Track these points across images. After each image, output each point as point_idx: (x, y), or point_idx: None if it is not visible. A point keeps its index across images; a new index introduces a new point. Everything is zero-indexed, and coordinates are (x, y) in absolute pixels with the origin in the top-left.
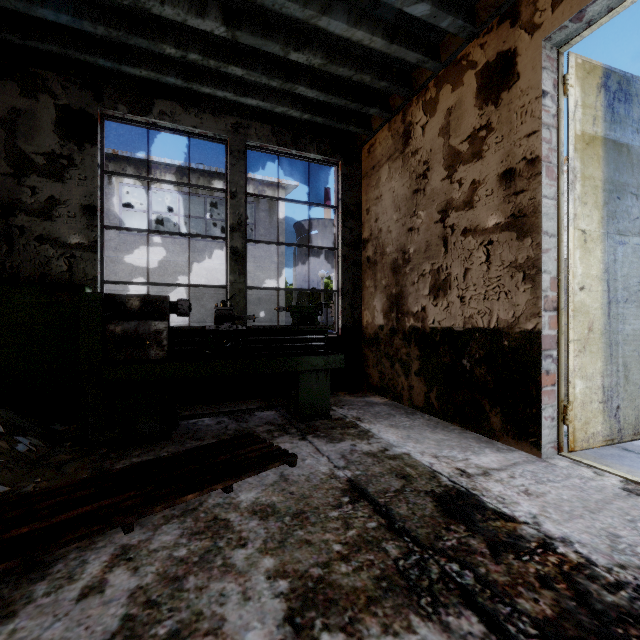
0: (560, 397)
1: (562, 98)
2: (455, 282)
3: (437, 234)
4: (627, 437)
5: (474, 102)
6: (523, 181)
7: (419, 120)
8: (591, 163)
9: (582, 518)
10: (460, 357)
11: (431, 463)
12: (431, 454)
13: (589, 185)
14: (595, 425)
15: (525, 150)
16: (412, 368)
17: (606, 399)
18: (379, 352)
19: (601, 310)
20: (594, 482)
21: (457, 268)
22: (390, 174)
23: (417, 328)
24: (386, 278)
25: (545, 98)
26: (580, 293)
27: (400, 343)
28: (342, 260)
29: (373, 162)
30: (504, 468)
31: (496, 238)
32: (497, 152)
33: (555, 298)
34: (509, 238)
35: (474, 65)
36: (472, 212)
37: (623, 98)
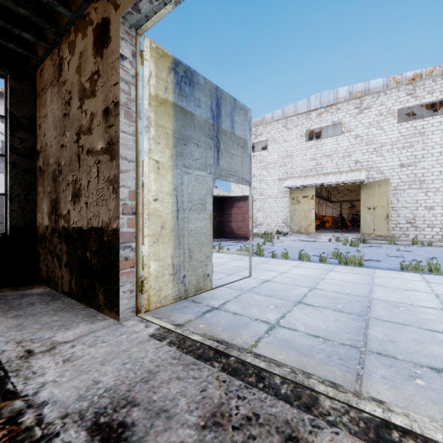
0: (138, 275)
1: (140, 66)
2: (83, 191)
3: (75, 152)
4: (191, 294)
5: (92, 51)
6: (113, 118)
7: (66, 56)
8: (163, 117)
9: (87, 373)
10: (86, 250)
11: (4, 351)
12: (18, 340)
13: (162, 131)
14: (167, 290)
15: (113, 95)
16: (63, 261)
17: (175, 272)
18: (46, 249)
19: (172, 215)
20: (136, 334)
21: (84, 180)
22: (52, 97)
23: (65, 228)
24: (49, 185)
25: (124, 60)
26: (154, 203)
27: (57, 240)
28: (10, 166)
29: (43, 85)
30: (76, 339)
31: (101, 159)
32: (102, 93)
33: (134, 205)
34: (107, 159)
35: (92, 23)
36: (91, 137)
37: (188, 82)
